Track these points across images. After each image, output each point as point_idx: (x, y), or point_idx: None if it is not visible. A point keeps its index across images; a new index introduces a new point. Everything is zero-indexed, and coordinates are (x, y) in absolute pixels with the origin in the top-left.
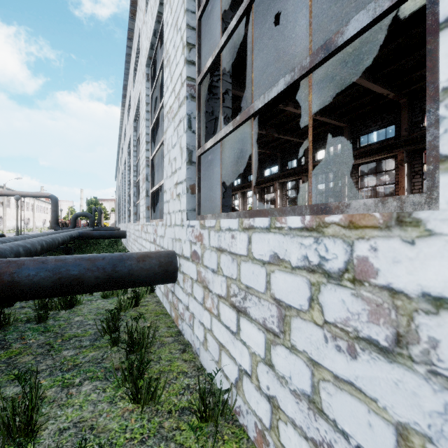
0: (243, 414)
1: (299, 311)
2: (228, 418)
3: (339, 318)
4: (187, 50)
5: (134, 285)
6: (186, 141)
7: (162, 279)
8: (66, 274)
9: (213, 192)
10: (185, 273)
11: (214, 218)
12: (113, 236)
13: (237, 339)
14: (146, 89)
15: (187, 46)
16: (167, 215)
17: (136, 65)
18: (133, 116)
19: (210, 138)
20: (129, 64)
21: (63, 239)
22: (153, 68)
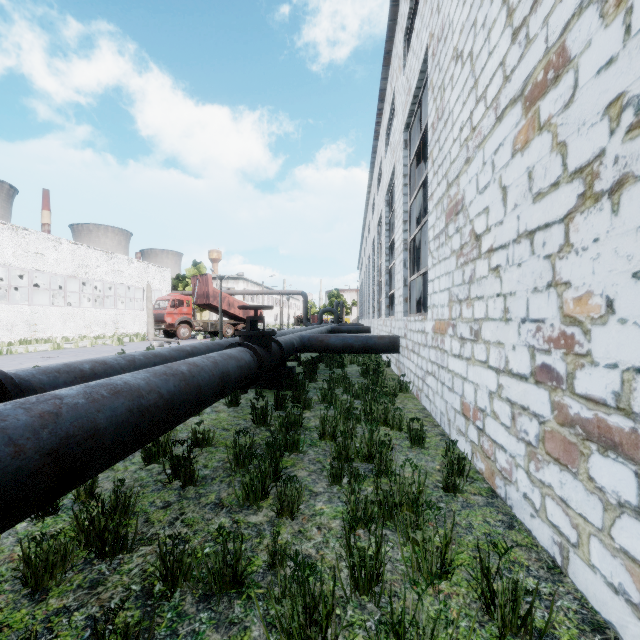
0: (414, 390)
1: (420, 344)
2: (410, 393)
3: (423, 342)
4: (403, 224)
5: (376, 352)
6: (403, 274)
7: (391, 350)
8: (347, 342)
9: (424, 298)
10: (402, 346)
11: (413, 316)
12: (358, 331)
13: (413, 364)
14: (386, 213)
15: (403, 223)
16: (396, 313)
17: (379, 176)
18: (376, 221)
19: (422, 264)
20: (373, 168)
21: (325, 332)
22: (391, 195)
